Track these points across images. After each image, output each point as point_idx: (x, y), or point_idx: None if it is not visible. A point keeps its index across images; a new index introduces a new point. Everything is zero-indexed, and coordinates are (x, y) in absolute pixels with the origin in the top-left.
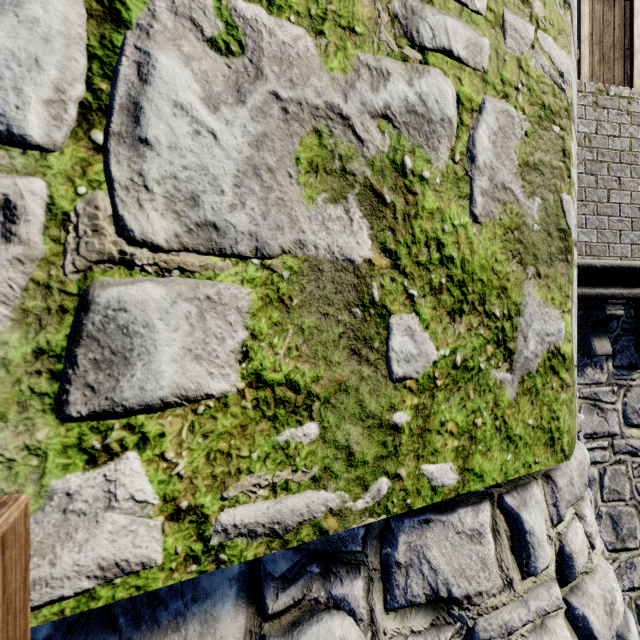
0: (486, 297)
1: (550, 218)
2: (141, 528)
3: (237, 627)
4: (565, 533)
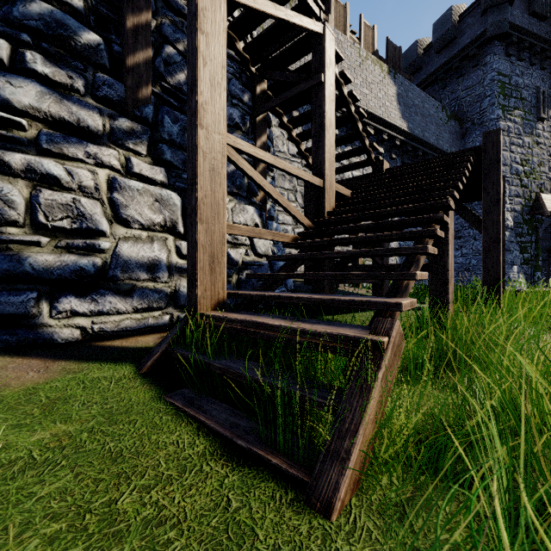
0: None
1: None
2: None
3: None
4: None
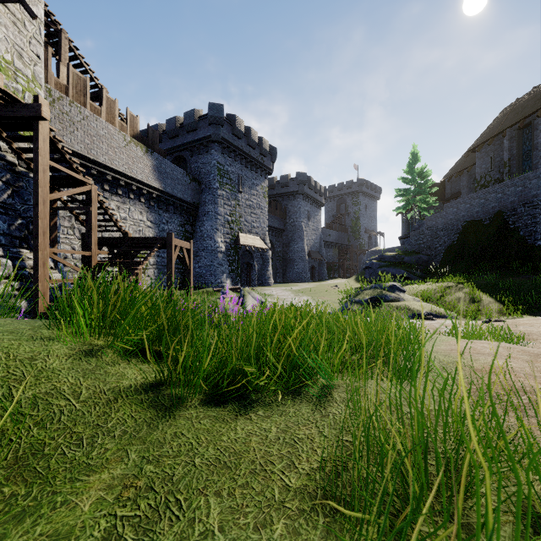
0: None
1: None
2: None
3: None
4: None
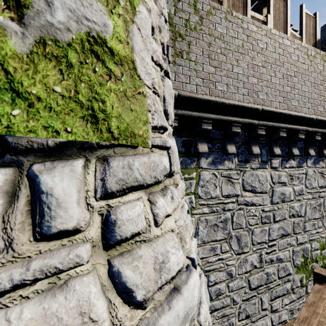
0: None
1: None
2: None
3: None
4: (118, 206)
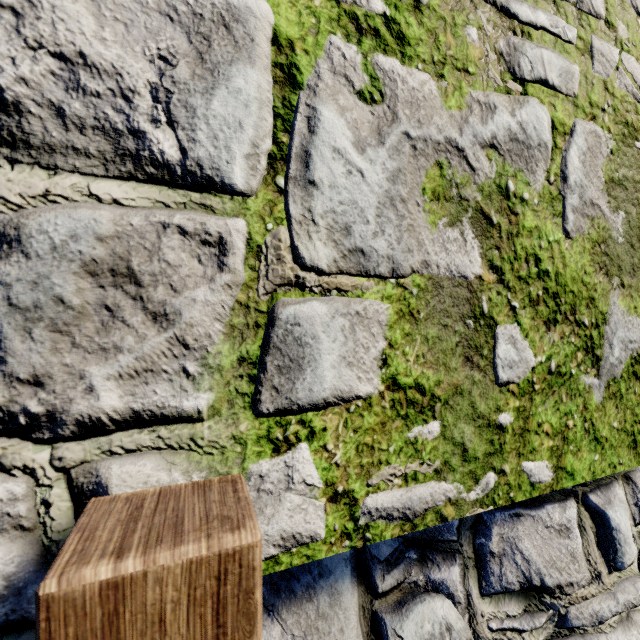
0: (576, 307)
1: (633, 230)
2: (310, 507)
3: (355, 602)
4: None
